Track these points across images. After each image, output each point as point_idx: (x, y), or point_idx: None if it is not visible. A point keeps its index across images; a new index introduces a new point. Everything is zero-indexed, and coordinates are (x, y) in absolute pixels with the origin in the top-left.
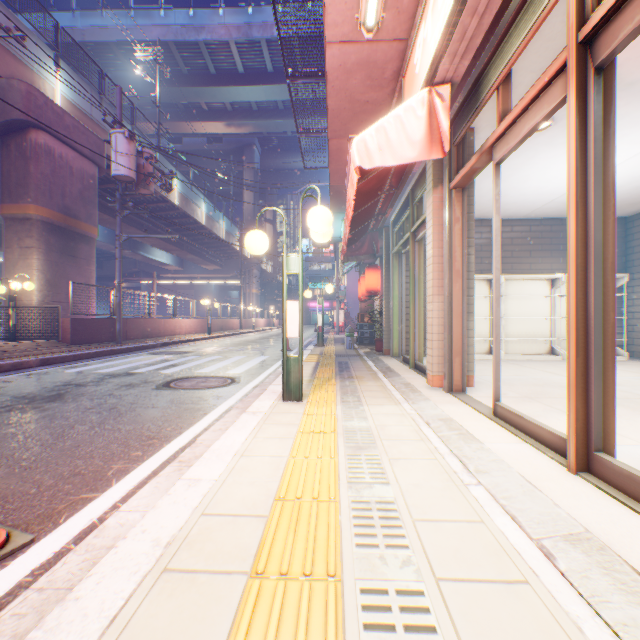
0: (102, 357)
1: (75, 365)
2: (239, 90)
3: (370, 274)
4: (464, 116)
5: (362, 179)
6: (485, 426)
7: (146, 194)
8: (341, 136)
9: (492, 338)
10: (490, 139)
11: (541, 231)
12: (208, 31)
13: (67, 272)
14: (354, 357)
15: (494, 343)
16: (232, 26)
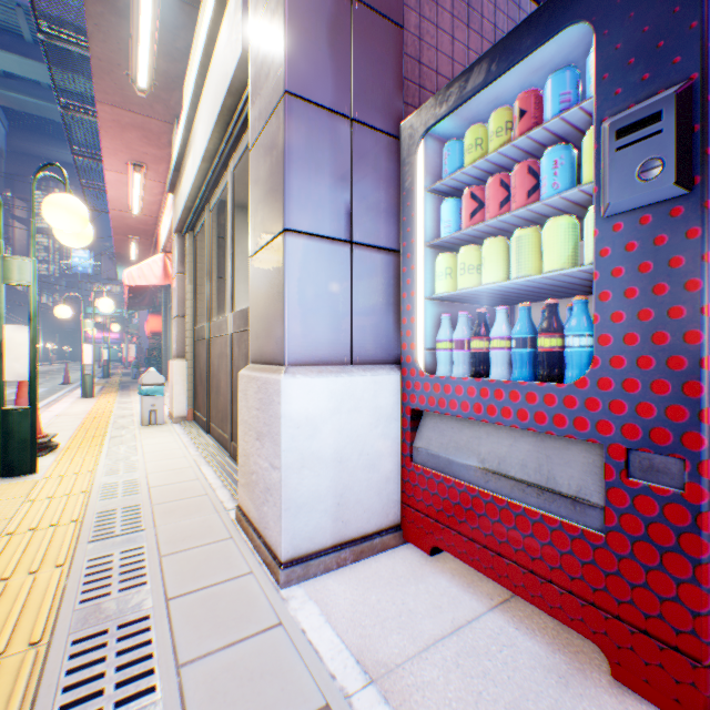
0: None
1: None
2: None
3: (155, 319)
4: None
5: None
6: None
7: None
8: (124, 235)
9: None
10: None
11: None
12: None
13: None
14: (138, 383)
15: None
16: None
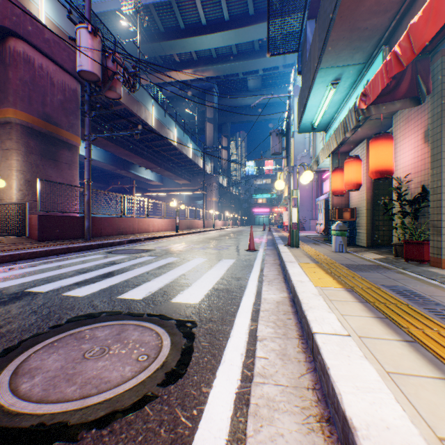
0: (50, 256)
1: None
2: (202, 39)
3: (380, 147)
4: None
5: None
6: None
7: (115, 98)
8: None
9: None
10: None
11: None
12: None
13: (48, 174)
14: (390, 273)
15: None
16: None
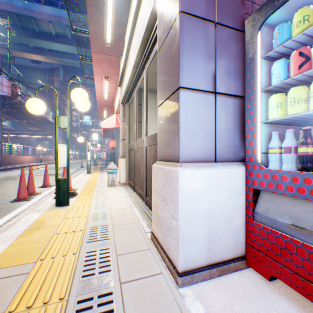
0: (1, 171)
1: None
2: (53, 45)
3: (113, 141)
4: None
5: None
6: None
7: (14, 101)
8: (101, 108)
9: None
10: None
11: None
12: (36, 14)
13: None
14: (106, 167)
15: None
16: (50, 16)
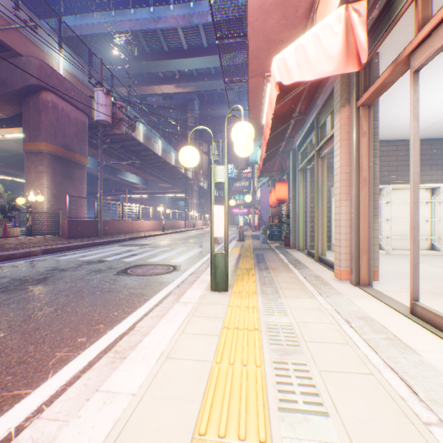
0: (87, 248)
1: (66, 254)
2: (184, 61)
3: (279, 187)
4: (374, 37)
5: (278, 103)
6: (407, 327)
7: (119, 133)
8: (258, 74)
9: (409, 240)
10: (409, 47)
11: (422, 149)
12: (163, 21)
13: (66, 189)
14: (267, 250)
15: (412, 244)
16: (179, 17)
